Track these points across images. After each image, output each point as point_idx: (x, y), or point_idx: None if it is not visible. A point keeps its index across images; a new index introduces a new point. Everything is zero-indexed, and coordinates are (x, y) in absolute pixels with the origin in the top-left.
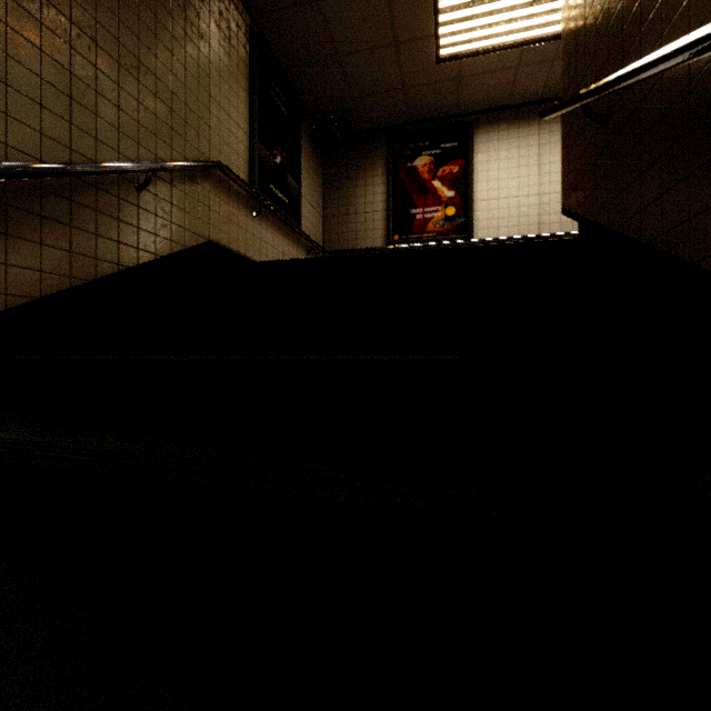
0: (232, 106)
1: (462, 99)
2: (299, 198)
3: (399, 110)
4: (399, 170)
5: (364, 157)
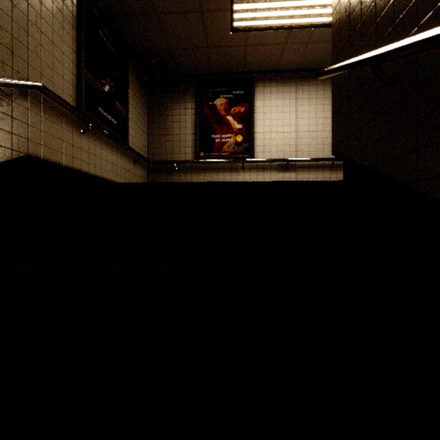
0: (57, 34)
1: (247, 61)
2: (126, 120)
3: (204, 63)
4: (204, 106)
5: (179, 94)
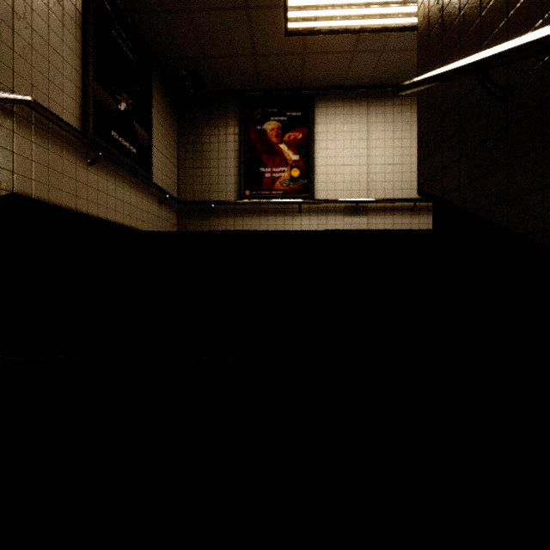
0: (54, 33)
1: (306, 74)
2: (150, 148)
3: (250, 76)
4: (250, 131)
5: (218, 115)
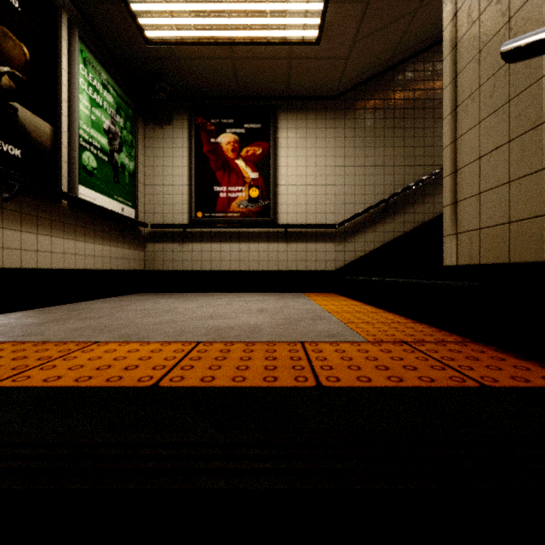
0: None
1: None
2: None
3: None
4: None
5: None
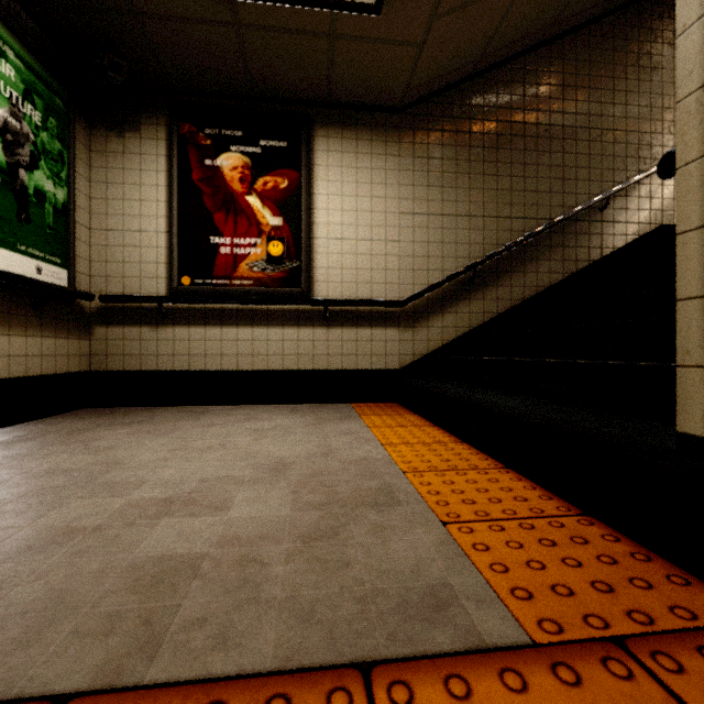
0: None
1: None
2: None
3: None
4: None
5: None
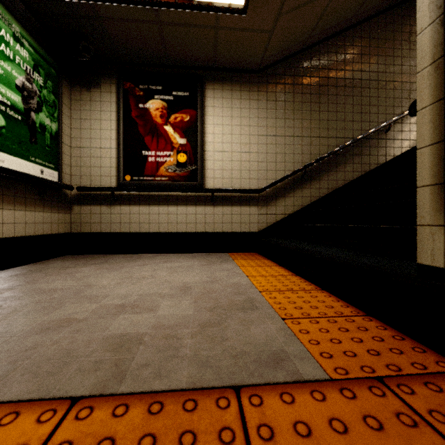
0: None
1: None
2: None
3: None
4: None
5: None
